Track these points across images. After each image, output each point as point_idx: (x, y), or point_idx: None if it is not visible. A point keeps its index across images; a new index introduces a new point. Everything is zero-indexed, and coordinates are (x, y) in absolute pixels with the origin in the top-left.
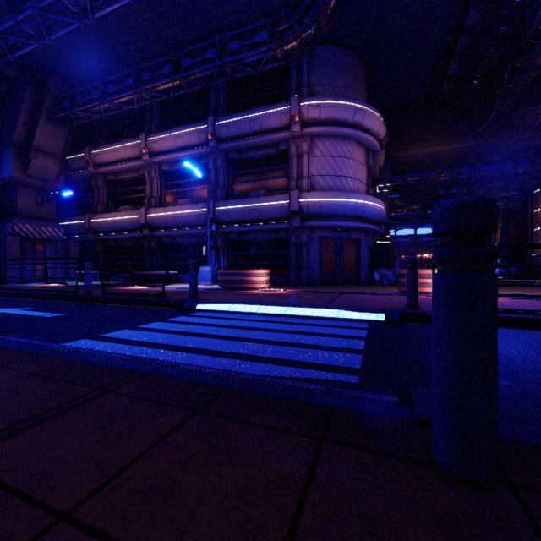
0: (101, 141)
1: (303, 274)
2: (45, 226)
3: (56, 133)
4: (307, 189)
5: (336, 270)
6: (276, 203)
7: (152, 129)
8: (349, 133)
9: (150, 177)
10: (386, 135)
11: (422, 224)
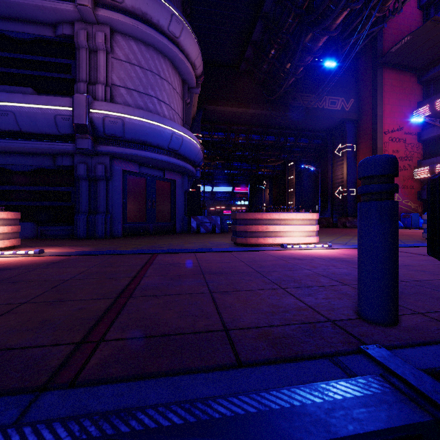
0: None
1: (97, 221)
2: None
3: None
4: (104, 100)
5: (147, 217)
6: (49, 107)
7: None
8: (164, 45)
9: None
10: (202, 73)
11: (217, 183)
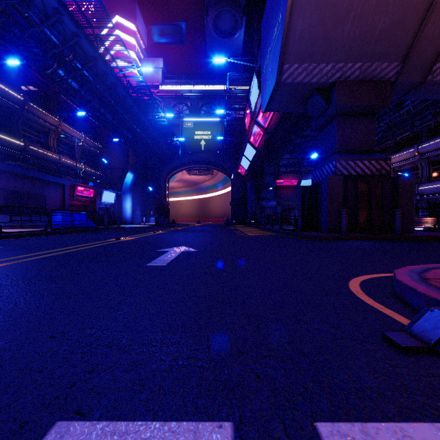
0: None
1: None
2: None
3: None
4: None
5: None
6: None
7: (389, 153)
8: None
9: None
10: None
11: None
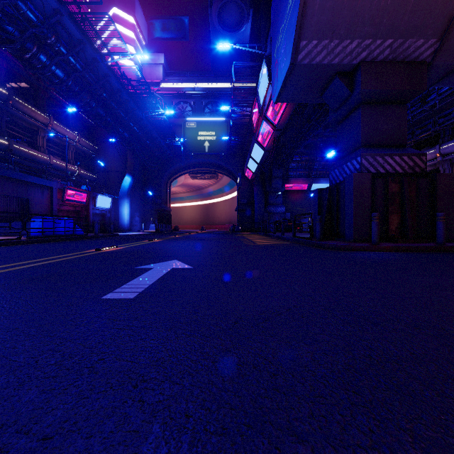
0: None
1: None
2: None
3: None
4: None
5: None
6: None
7: None
8: None
9: None
10: None
11: None
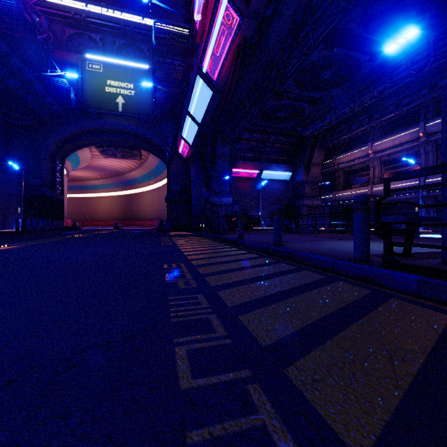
0: (341, 150)
1: None
2: (314, 200)
3: (320, 154)
4: None
5: None
6: None
7: (375, 137)
8: None
9: (373, 166)
10: None
11: None
